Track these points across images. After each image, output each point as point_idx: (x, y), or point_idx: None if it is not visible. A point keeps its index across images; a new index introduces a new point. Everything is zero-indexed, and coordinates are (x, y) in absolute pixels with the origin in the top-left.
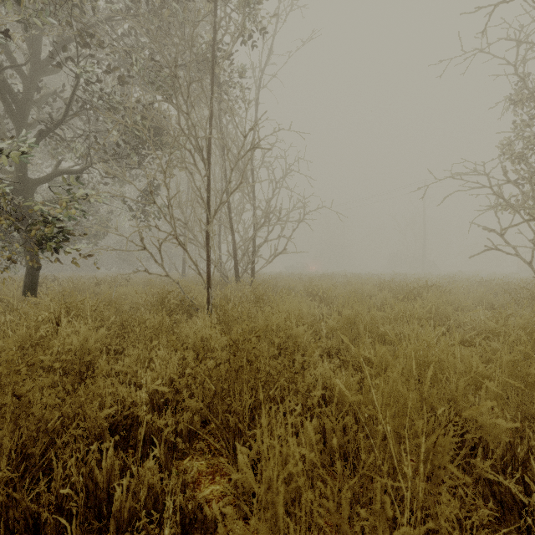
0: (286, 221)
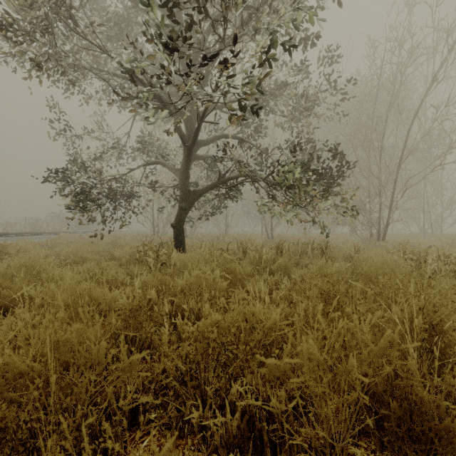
0: None
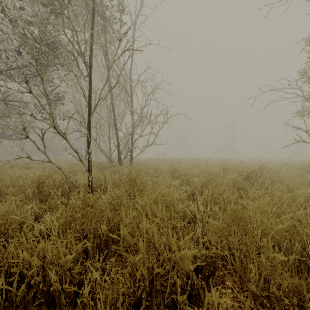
0: (154, 123)
